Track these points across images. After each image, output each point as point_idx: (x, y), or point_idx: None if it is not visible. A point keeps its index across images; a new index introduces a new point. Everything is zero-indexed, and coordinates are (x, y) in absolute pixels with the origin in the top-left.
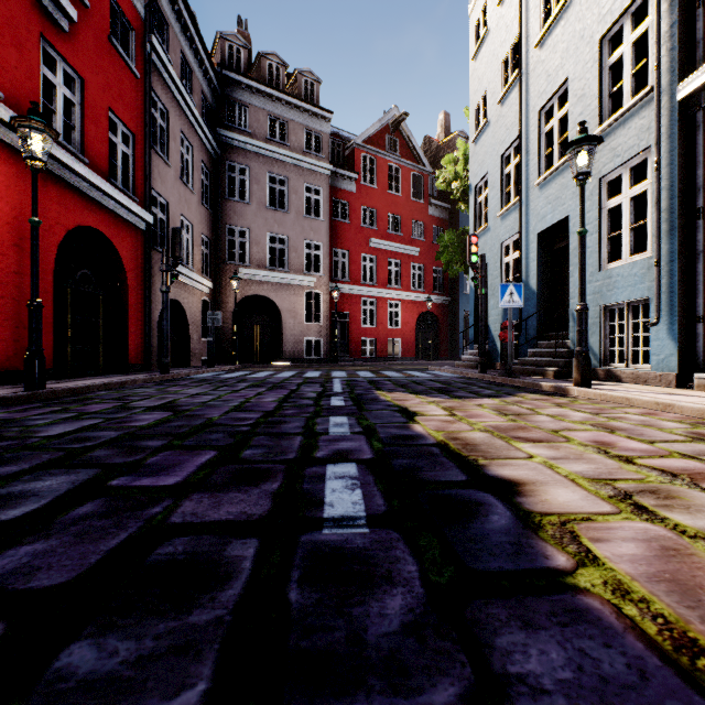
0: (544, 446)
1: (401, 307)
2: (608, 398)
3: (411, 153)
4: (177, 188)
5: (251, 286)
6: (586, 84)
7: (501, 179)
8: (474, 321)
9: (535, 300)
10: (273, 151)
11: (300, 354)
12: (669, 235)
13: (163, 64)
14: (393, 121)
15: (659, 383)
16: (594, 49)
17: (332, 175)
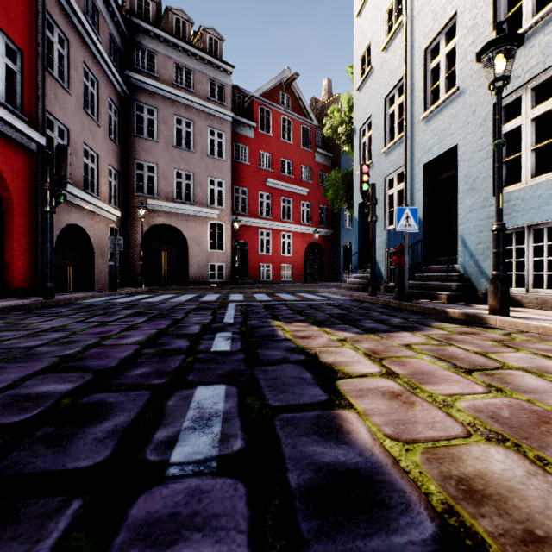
0: None
1: (292, 238)
2: (550, 331)
3: (301, 109)
4: (80, 117)
5: (159, 216)
6: (478, 12)
7: (385, 119)
8: (358, 248)
9: (421, 227)
10: (180, 96)
11: (204, 277)
12: None
13: None
14: (286, 80)
15: None
16: None
17: (233, 122)
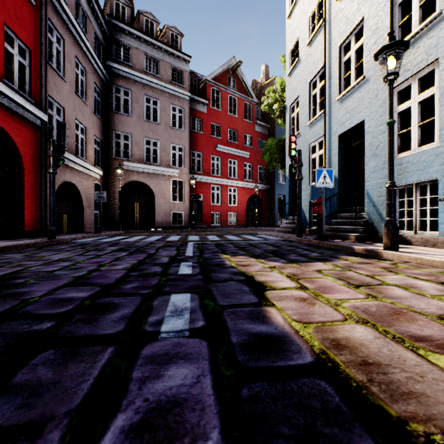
0: None
1: (237, 192)
2: (425, 261)
3: (244, 89)
4: (72, 99)
5: (132, 175)
6: (379, 19)
7: (309, 99)
8: (289, 200)
9: (337, 183)
10: (149, 80)
11: (168, 223)
12: None
13: (58, 1)
14: (232, 67)
15: None
16: None
17: (190, 100)
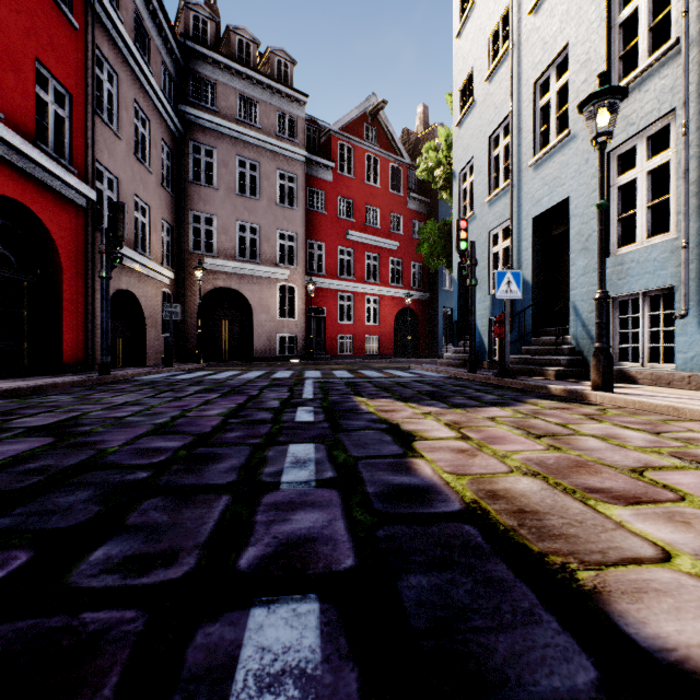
0: (658, 515)
1: (379, 303)
2: (646, 406)
3: (389, 144)
4: (130, 165)
5: (219, 278)
6: (591, 46)
7: (489, 162)
8: (458, 316)
9: (529, 292)
10: (243, 133)
11: (272, 351)
12: (699, 211)
13: (110, 19)
14: (371, 109)
15: (687, 386)
16: (601, 5)
17: (307, 163)
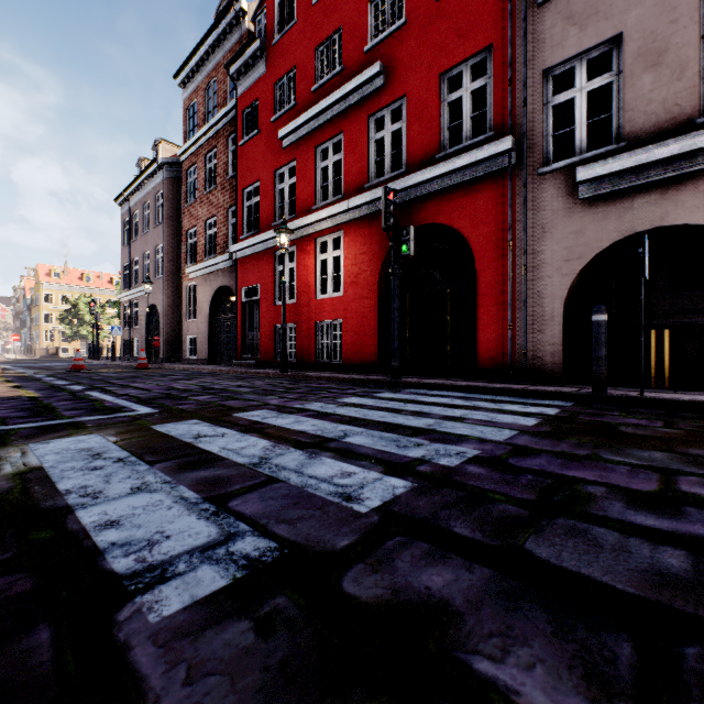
0: None
1: None
2: None
3: None
4: None
5: None
6: None
7: None
8: None
9: None
10: None
11: None
12: None
13: None
14: None
15: None
16: None
17: None
